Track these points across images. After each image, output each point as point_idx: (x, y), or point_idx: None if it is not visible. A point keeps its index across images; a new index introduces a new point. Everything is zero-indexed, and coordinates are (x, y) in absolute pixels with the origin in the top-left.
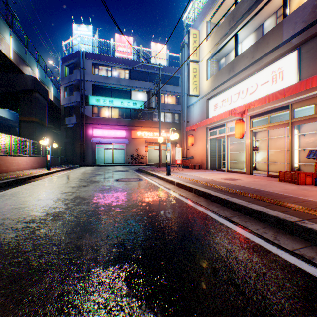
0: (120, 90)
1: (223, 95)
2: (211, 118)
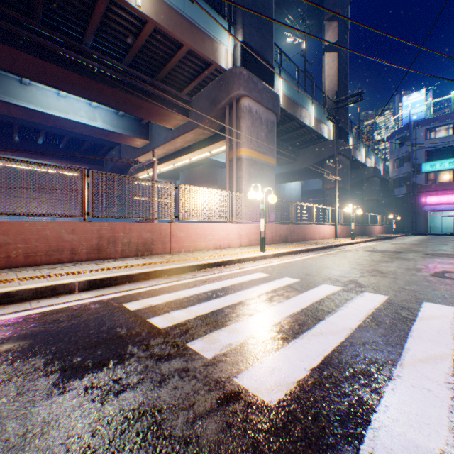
0: None
1: None
2: None
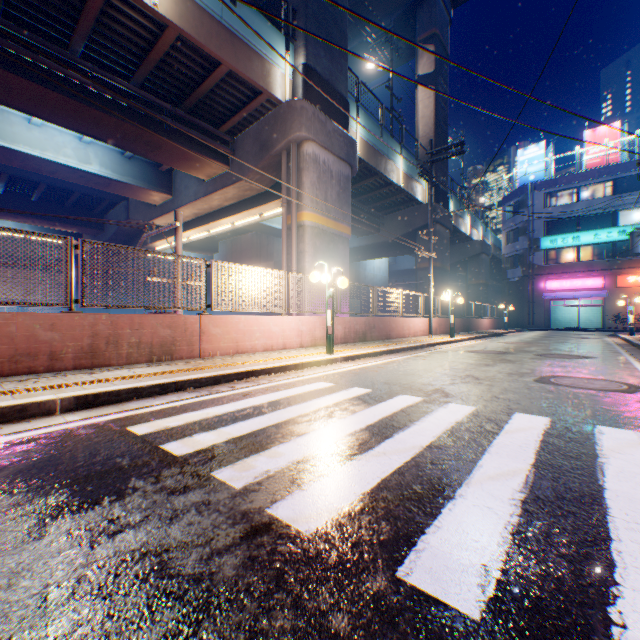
0: (590, 217)
1: None
2: None
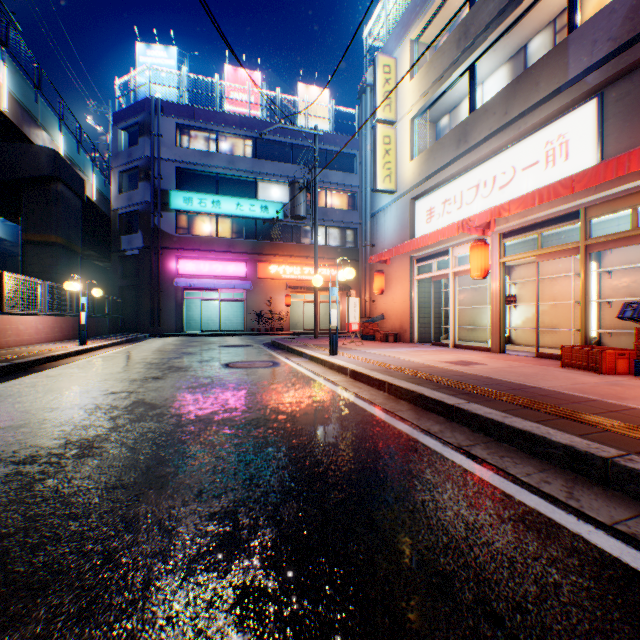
0: (234, 181)
1: (444, 191)
2: (420, 237)
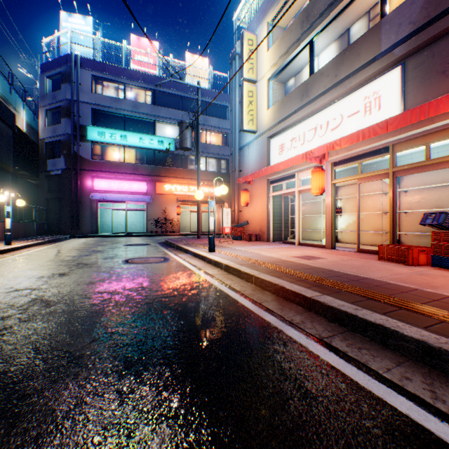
0: (137, 121)
1: (292, 132)
2: (275, 164)
